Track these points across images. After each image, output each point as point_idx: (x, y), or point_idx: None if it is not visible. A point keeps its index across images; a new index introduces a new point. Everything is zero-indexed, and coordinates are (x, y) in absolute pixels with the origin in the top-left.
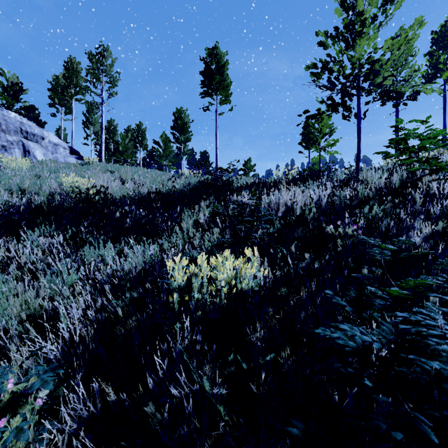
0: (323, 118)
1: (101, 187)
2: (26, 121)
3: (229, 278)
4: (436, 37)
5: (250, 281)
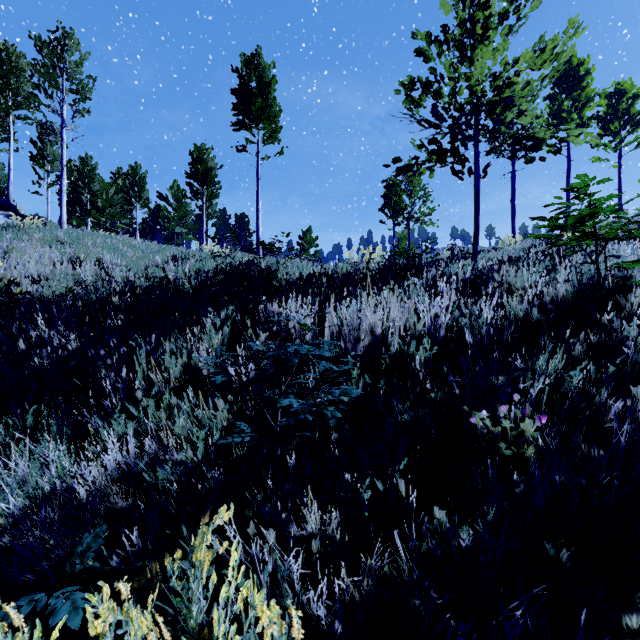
0: (422, 173)
1: None
2: None
3: None
4: (558, 76)
5: None
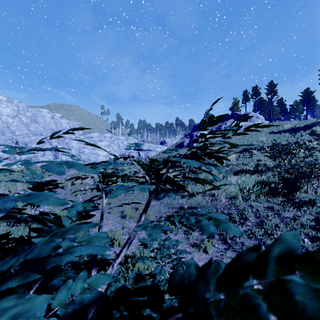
0: None
1: (295, 125)
2: (255, 114)
3: (318, 128)
4: None
5: None
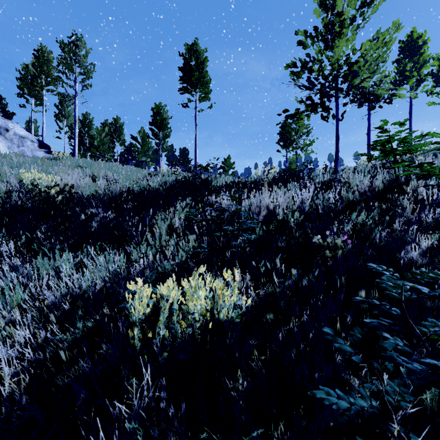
0: (302, 118)
1: (65, 186)
2: None
3: (204, 310)
4: (403, 46)
5: (230, 310)
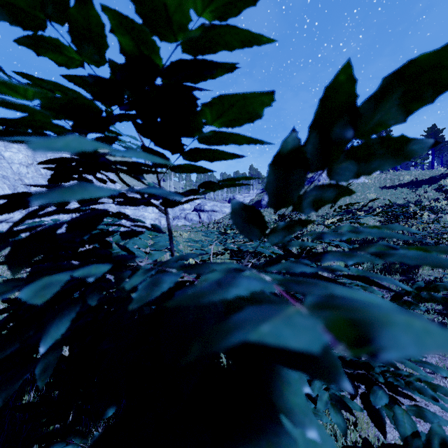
0: None
1: (417, 177)
2: None
3: None
4: None
5: None
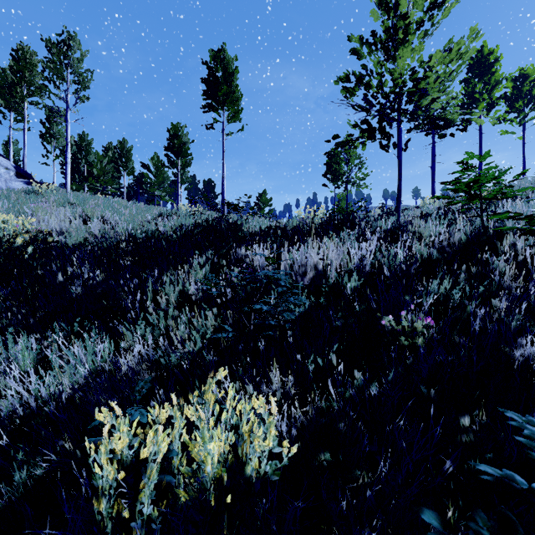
0: (356, 146)
1: (37, 233)
2: None
3: (219, 470)
4: (472, 63)
5: (263, 463)
